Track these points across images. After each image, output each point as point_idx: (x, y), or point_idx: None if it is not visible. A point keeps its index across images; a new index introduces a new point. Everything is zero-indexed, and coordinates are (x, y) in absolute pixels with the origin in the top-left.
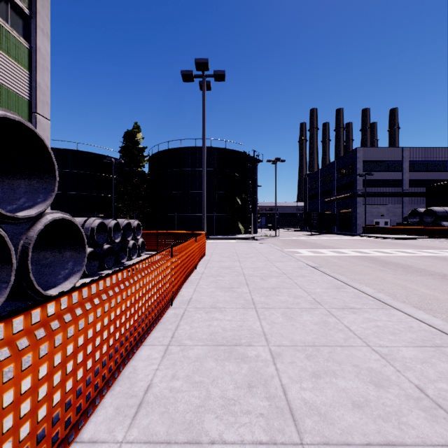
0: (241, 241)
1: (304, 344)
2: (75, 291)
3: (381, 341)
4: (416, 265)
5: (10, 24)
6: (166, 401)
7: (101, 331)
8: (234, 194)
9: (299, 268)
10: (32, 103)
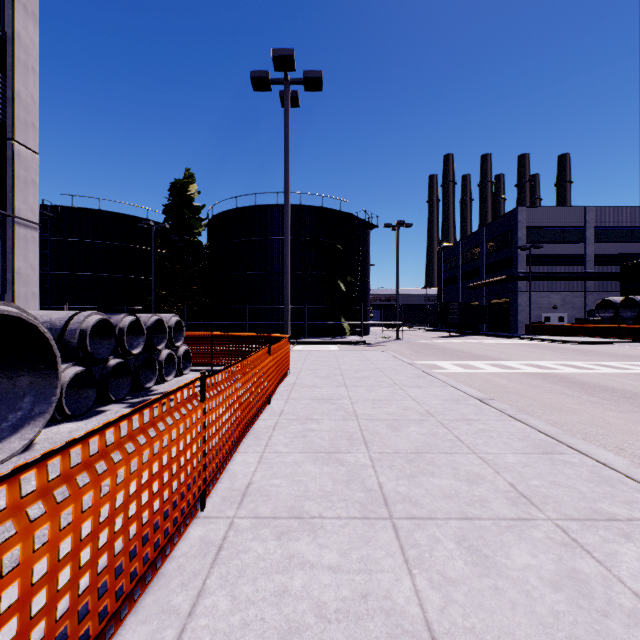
0: (347, 346)
1: None
2: None
3: None
4: None
5: None
6: None
7: None
8: (335, 276)
9: (454, 401)
10: (6, 125)
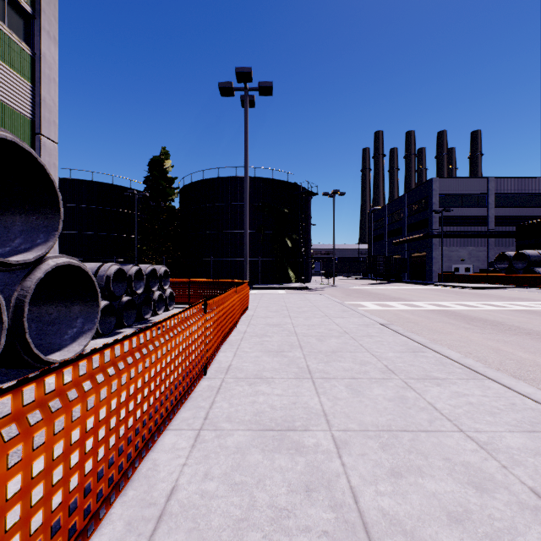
0: (292, 291)
1: (377, 428)
2: (67, 366)
3: (477, 425)
4: (508, 322)
5: (7, 24)
6: (196, 512)
7: (107, 418)
8: (283, 235)
9: (365, 326)
10: (35, 123)
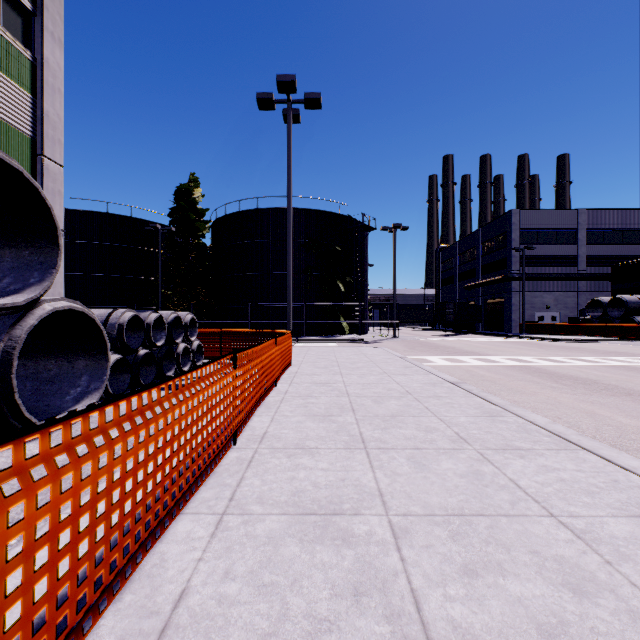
0: (345, 344)
1: (445, 512)
2: (32, 435)
3: (572, 507)
4: (603, 380)
5: (2, 23)
6: (210, 624)
7: (93, 502)
8: (334, 277)
9: (432, 384)
10: (36, 142)
